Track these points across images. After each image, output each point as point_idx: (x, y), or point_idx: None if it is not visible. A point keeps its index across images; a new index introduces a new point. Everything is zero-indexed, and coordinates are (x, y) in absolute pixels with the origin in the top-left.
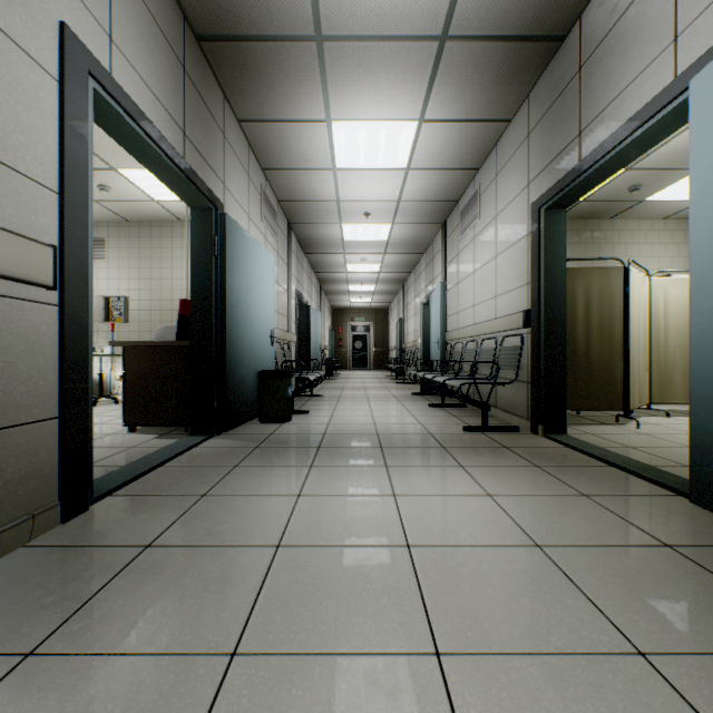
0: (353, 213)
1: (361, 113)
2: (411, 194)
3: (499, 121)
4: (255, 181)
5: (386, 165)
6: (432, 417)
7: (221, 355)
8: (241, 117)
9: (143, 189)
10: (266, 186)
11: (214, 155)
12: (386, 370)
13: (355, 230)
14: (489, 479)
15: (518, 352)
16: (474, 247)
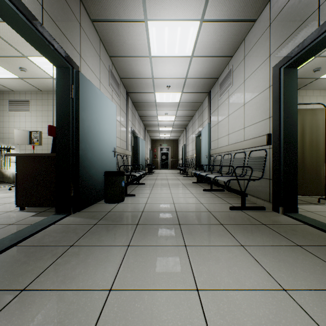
0: (161, 86)
1: (165, 14)
2: (193, 74)
3: (248, 21)
4: (105, 62)
5: (179, 54)
6: (207, 198)
7: (76, 162)
8: (92, 18)
9: (45, 71)
10: (112, 68)
11: (71, 34)
12: (177, 169)
13: (162, 96)
14: (272, 263)
15: (263, 160)
16: (228, 102)
